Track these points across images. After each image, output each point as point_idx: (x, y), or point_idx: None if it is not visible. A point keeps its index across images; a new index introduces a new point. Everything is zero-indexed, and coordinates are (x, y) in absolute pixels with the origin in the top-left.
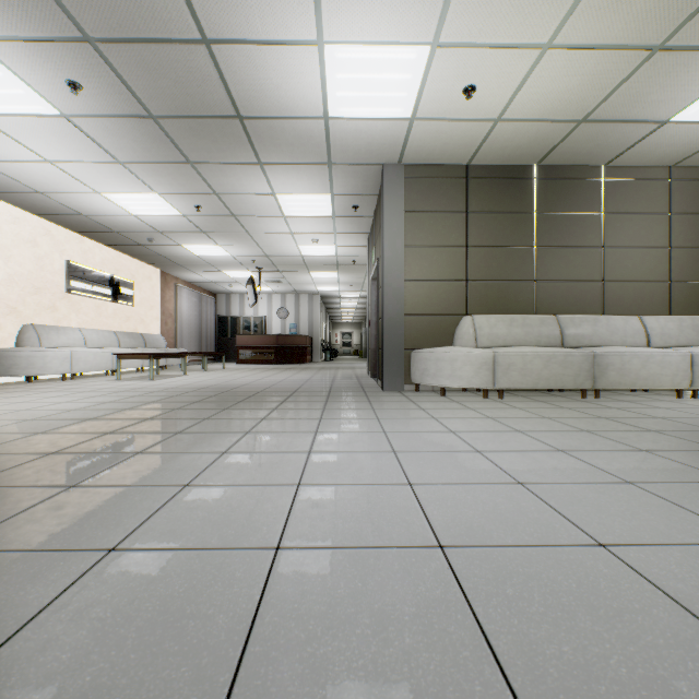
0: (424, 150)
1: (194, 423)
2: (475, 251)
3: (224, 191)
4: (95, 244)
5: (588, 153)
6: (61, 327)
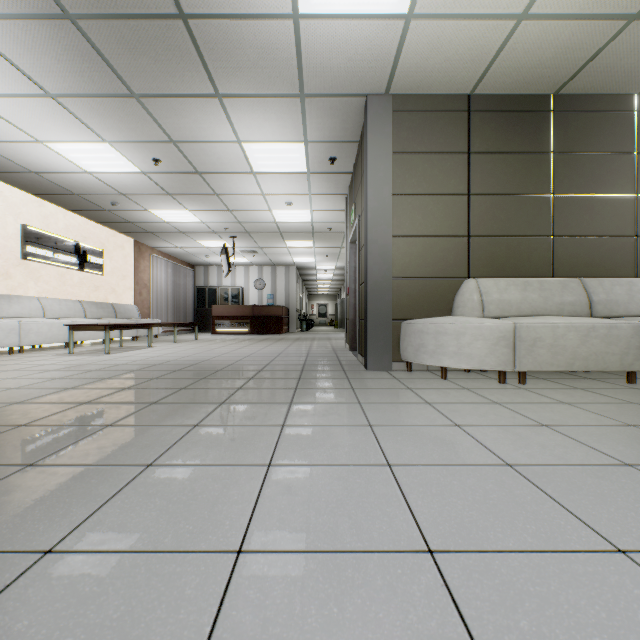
0: (419, 71)
1: (82, 436)
2: (479, 200)
3: (182, 138)
4: (58, 209)
5: (624, 74)
6: (15, 295)
